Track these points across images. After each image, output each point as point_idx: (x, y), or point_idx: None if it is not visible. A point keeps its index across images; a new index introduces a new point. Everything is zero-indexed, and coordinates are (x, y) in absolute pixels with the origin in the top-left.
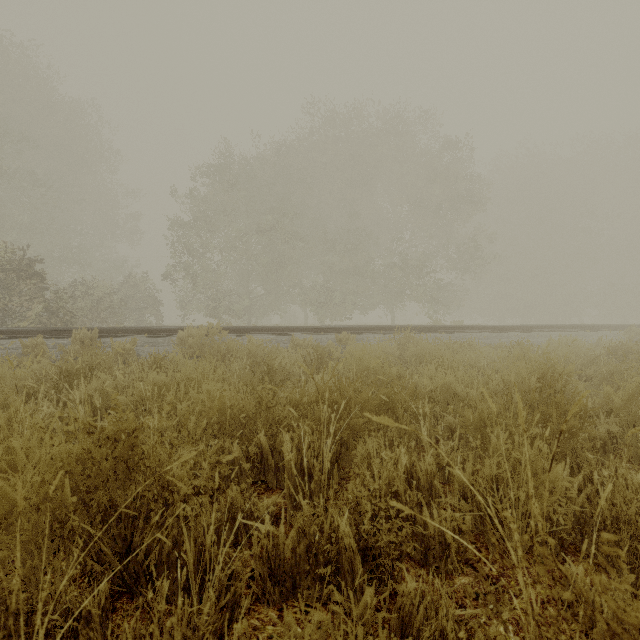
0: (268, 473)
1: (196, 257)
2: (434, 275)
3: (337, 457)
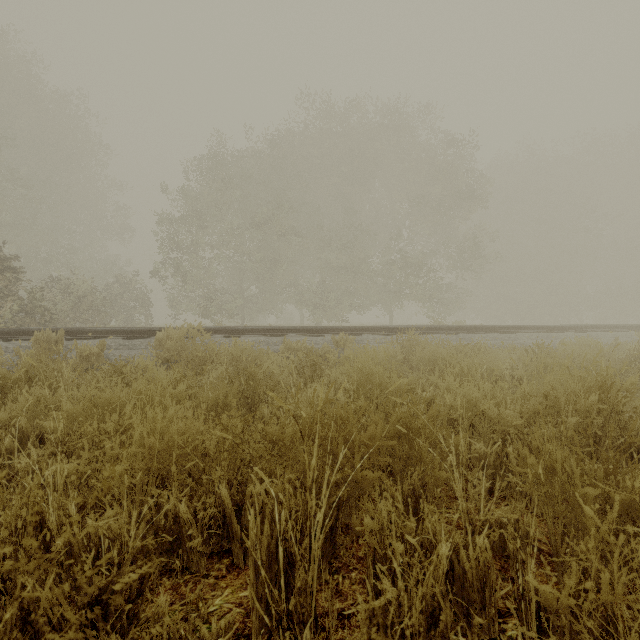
0: (233, 543)
1: (186, 254)
2: (432, 274)
3: (333, 525)
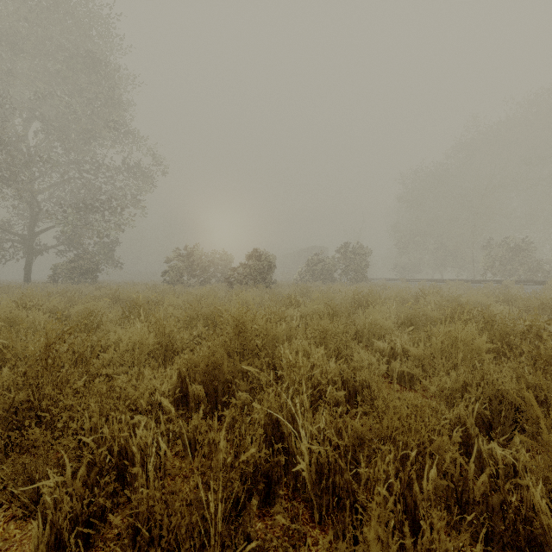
0: None
1: None
2: None
3: None
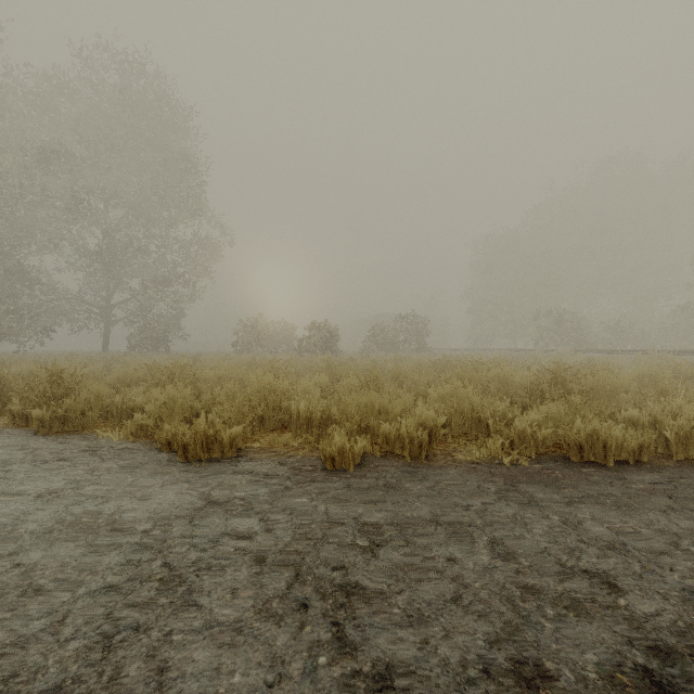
0: None
1: None
2: None
3: None
